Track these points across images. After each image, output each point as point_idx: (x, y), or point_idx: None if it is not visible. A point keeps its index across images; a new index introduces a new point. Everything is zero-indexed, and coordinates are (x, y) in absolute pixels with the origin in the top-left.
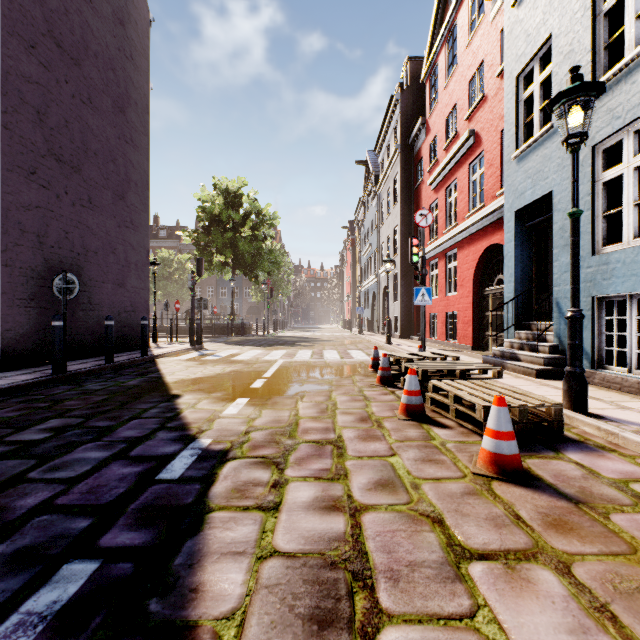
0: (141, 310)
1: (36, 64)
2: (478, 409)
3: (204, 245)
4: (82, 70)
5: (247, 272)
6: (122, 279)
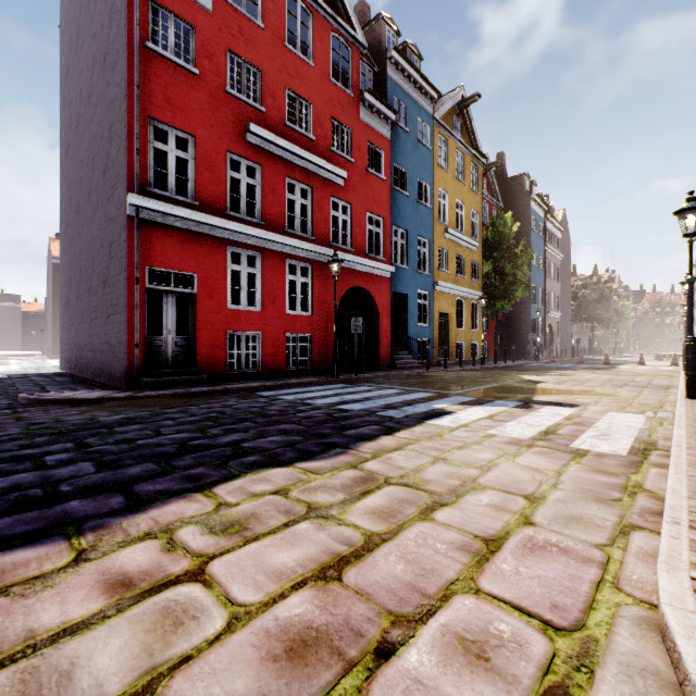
0: (570, 344)
1: (560, 291)
2: (661, 357)
3: (576, 310)
4: (563, 283)
5: (601, 322)
6: (567, 335)
